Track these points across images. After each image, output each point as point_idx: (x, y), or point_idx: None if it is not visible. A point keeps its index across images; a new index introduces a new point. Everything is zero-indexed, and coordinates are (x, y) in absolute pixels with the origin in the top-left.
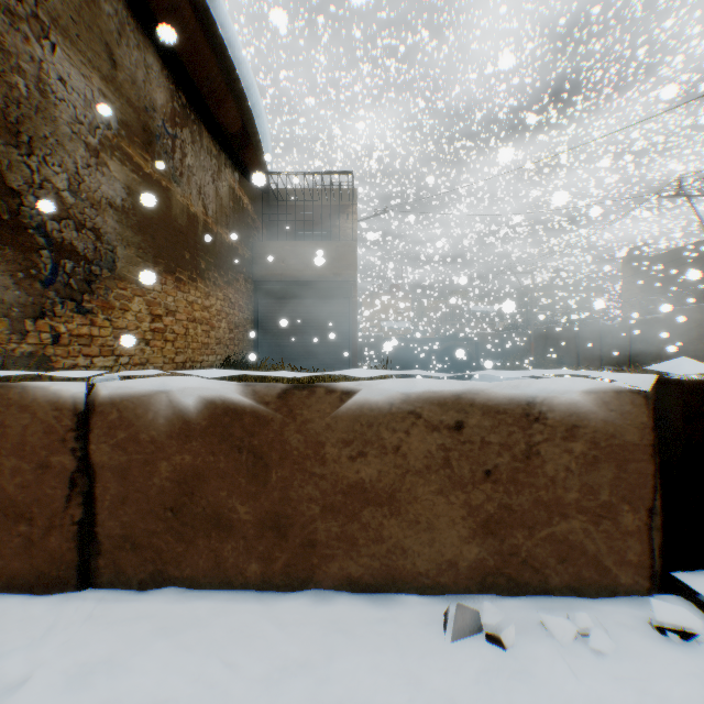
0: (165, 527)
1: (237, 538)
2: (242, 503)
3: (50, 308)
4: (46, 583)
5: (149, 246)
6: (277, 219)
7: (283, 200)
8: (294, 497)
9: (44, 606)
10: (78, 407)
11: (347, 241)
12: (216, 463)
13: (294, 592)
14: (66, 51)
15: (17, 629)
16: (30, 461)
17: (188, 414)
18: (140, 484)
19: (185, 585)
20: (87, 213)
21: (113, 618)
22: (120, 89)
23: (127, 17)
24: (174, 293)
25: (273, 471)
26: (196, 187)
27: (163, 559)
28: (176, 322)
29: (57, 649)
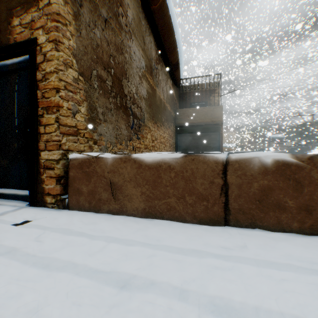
0: (255, 207)
1: (287, 213)
2: (289, 199)
3: (131, 137)
4: (212, 222)
5: (151, 113)
6: (186, 98)
7: (185, 90)
8: (314, 198)
9: (217, 229)
10: (223, 162)
11: (218, 105)
12: (277, 184)
13: (314, 236)
14: (134, 42)
15: (219, 233)
16: (206, 180)
17: (267, 165)
18: (245, 190)
19: (263, 229)
20: (138, 101)
21: (249, 235)
22: (145, 53)
23: (146, 24)
24: (156, 131)
25: (304, 188)
26: (161, 88)
27: (254, 218)
28: (157, 143)
29: (242, 240)
